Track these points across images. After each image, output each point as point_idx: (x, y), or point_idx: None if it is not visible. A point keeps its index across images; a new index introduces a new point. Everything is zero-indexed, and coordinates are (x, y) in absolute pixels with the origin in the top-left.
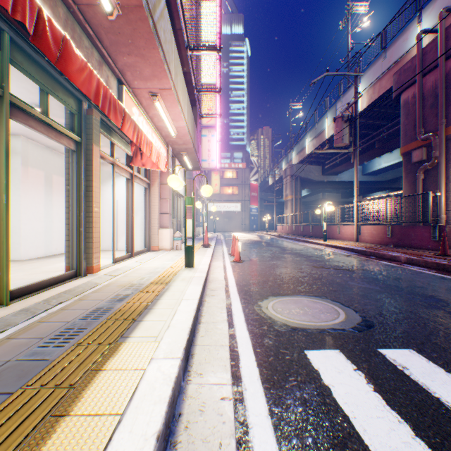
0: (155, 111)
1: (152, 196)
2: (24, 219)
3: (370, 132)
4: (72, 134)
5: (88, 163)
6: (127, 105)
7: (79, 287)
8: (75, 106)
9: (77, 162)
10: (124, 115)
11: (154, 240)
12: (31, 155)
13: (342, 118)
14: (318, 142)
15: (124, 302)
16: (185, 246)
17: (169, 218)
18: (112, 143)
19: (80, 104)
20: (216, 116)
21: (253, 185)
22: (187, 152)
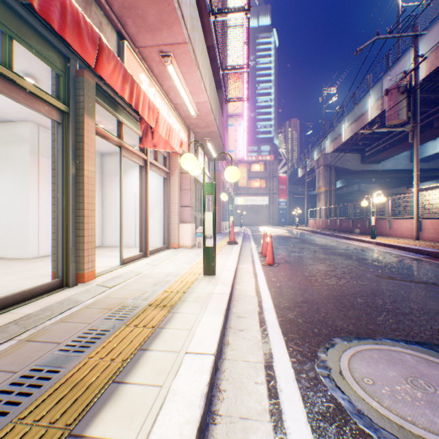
0: (169, 82)
1: (171, 187)
2: (32, 213)
3: (426, 109)
4: (52, 100)
5: (78, 139)
6: (132, 68)
7: (46, 309)
8: (58, 64)
9: (64, 138)
10: (100, 46)
11: (174, 236)
12: (41, 143)
13: (398, 88)
14: (358, 126)
15: (86, 354)
16: (204, 247)
17: (190, 211)
18: (119, 122)
19: (68, 63)
20: (243, 104)
21: (281, 178)
22: (211, 137)
